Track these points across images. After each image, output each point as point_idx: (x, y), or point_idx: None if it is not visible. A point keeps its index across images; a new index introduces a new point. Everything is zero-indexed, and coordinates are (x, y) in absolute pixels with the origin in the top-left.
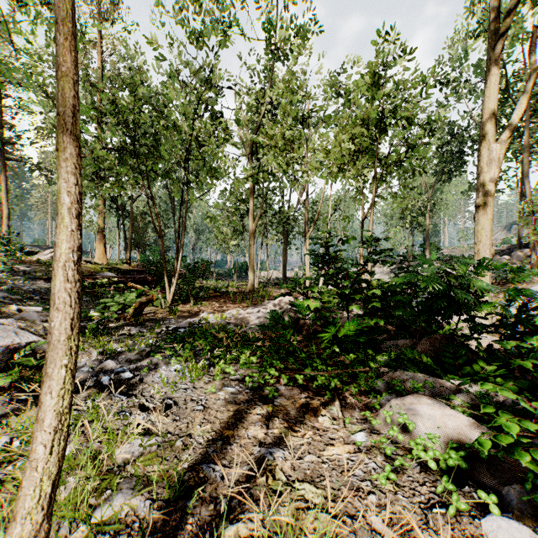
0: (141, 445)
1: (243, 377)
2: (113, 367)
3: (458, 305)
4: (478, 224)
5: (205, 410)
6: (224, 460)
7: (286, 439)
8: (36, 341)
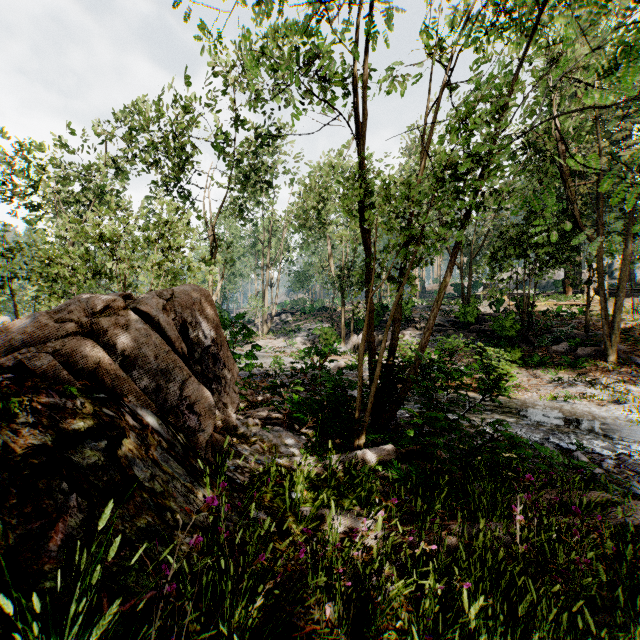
0: None
1: None
2: None
3: None
4: None
5: None
6: None
7: None
8: None
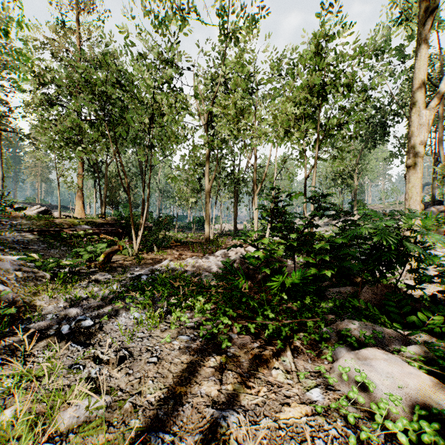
0: (87, 408)
1: (198, 324)
2: (76, 314)
3: (406, 257)
4: (409, 182)
5: (159, 362)
6: (174, 425)
7: (240, 397)
8: (2, 291)
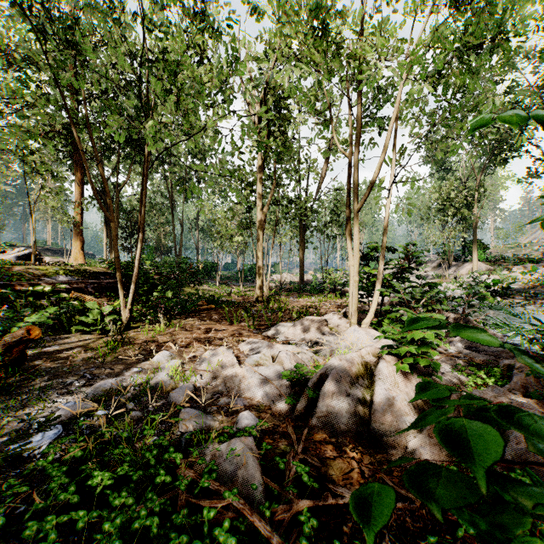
0: None
1: None
2: None
3: None
4: None
5: None
6: None
7: None
8: None
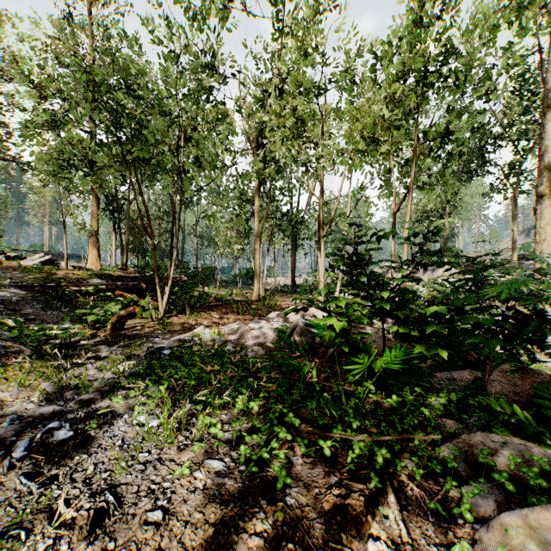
0: None
1: (238, 435)
2: (51, 416)
3: None
4: (541, 217)
5: (165, 522)
6: None
7: None
8: None
